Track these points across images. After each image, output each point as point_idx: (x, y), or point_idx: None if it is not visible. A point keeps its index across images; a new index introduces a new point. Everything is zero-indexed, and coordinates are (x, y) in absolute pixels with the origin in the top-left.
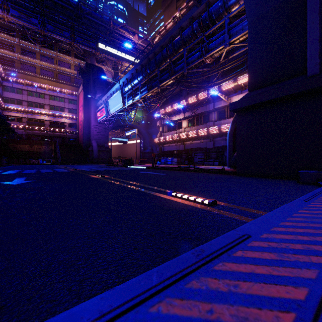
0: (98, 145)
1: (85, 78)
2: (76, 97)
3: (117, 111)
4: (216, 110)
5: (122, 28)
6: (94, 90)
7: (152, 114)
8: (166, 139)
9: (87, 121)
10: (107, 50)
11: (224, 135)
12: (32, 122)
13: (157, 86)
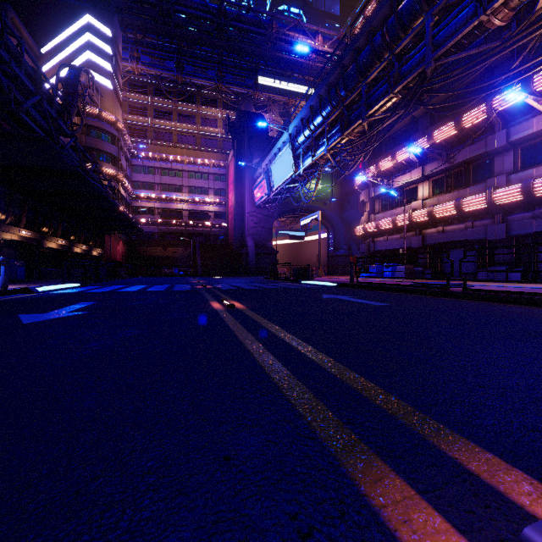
0: (257, 245)
1: (237, 136)
2: (224, 170)
3: (286, 183)
4: (512, 147)
5: (292, 30)
6: (249, 153)
7: (349, 185)
8: (380, 225)
9: (239, 206)
10: (271, 86)
11: (539, 204)
12: (166, 213)
13: (360, 117)
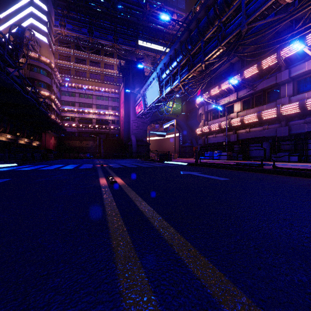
0: (137, 140)
1: (125, 75)
2: (118, 95)
3: (155, 102)
4: (292, 80)
5: (159, 10)
6: (133, 85)
7: (191, 105)
8: (211, 128)
9: (127, 116)
10: (146, 46)
11: (309, 115)
12: (82, 120)
13: (200, 61)
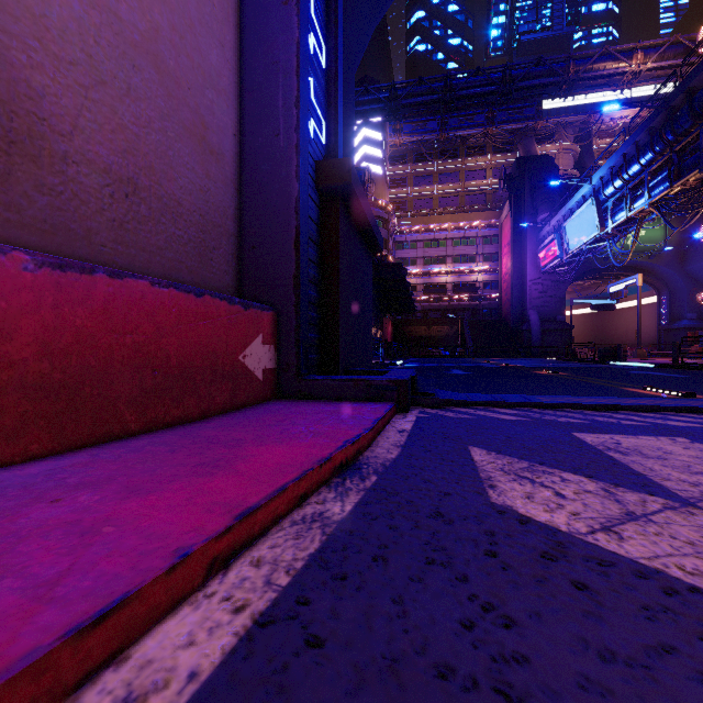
0: (542, 319)
1: (515, 190)
2: (496, 230)
3: (587, 244)
4: None
5: (597, 61)
6: (532, 208)
7: (699, 222)
8: None
9: (518, 273)
10: (561, 106)
11: None
12: (430, 289)
13: (697, 167)
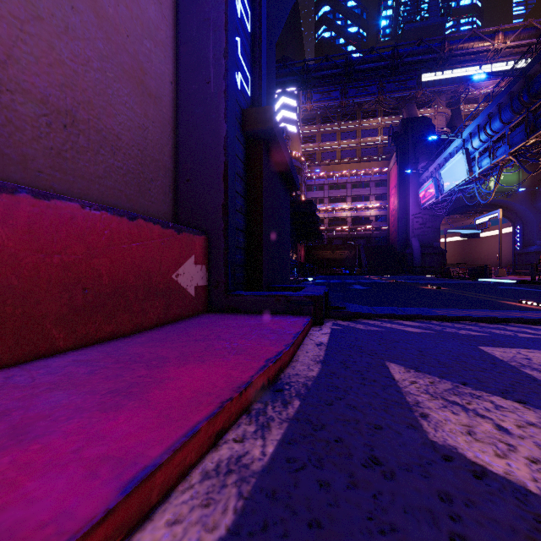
0: (422, 245)
1: (400, 144)
2: (385, 176)
3: (458, 185)
4: None
5: (466, 41)
6: (414, 158)
7: None
8: None
9: (403, 209)
10: (437, 79)
11: None
12: (334, 222)
13: None
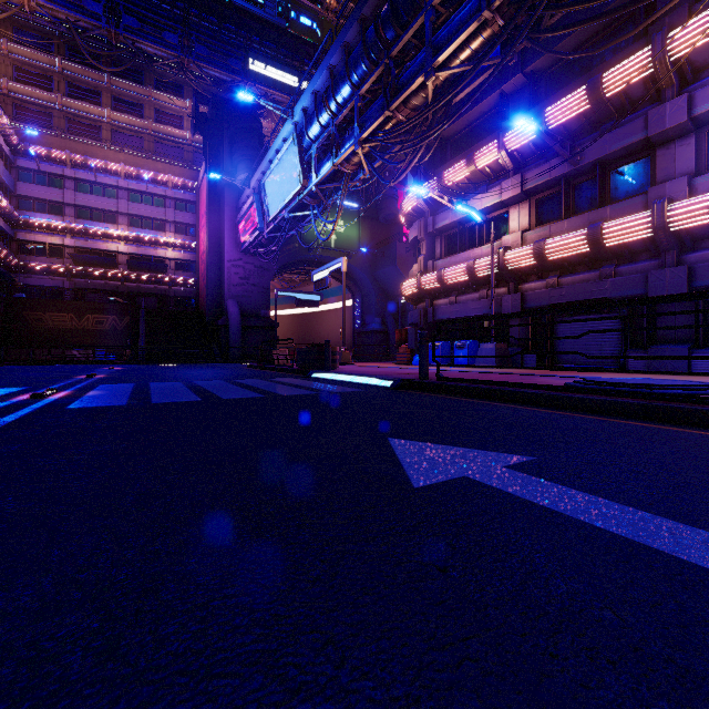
0: (244, 313)
1: (211, 137)
2: (193, 195)
3: (289, 209)
4: (694, 130)
5: None
6: (231, 165)
7: (383, 232)
8: (447, 277)
9: (215, 250)
10: (270, 77)
11: None
12: (82, 255)
13: (422, 70)
